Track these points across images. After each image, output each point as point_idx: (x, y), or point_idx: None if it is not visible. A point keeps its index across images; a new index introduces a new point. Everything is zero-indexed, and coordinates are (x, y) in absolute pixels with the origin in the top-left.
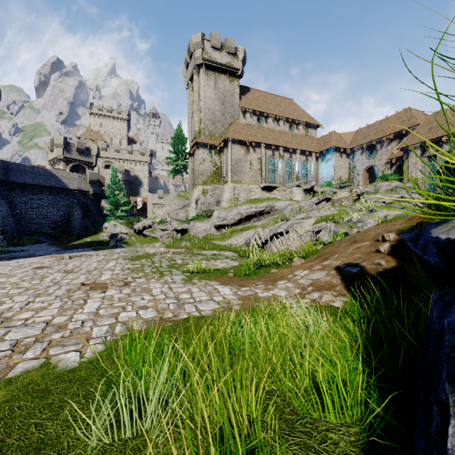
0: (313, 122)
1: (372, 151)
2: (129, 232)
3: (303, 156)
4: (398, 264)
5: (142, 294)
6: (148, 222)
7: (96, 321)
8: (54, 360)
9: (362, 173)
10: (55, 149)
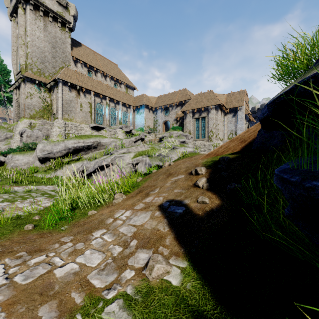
0: (131, 85)
1: (167, 111)
2: None
3: (125, 108)
4: (222, 201)
5: None
6: None
7: None
8: None
9: (162, 125)
10: None
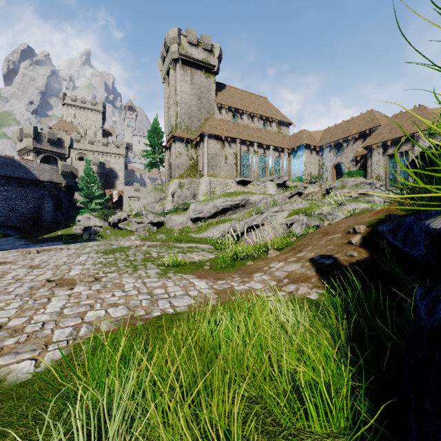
0: (286, 120)
1: (340, 149)
2: (104, 225)
3: (276, 152)
4: (370, 255)
5: (113, 290)
6: (124, 214)
7: (58, 322)
8: (2, 372)
9: (331, 170)
10: (24, 139)
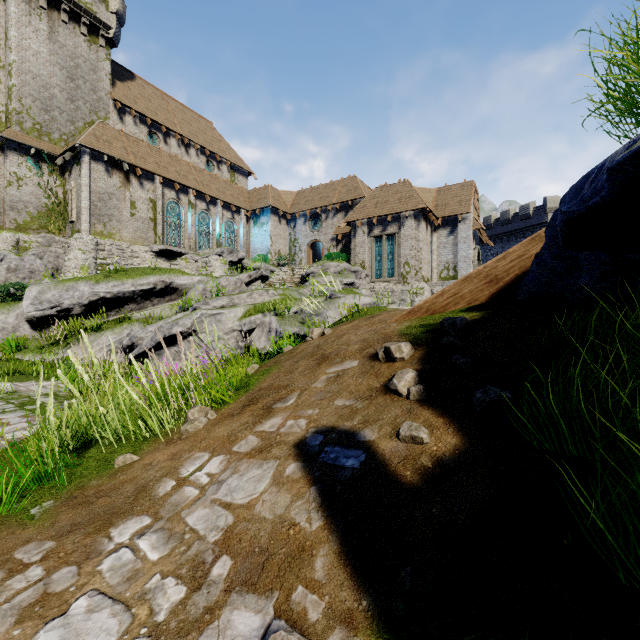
0: (243, 166)
1: (317, 221)
2: None
3: (228, 212)
4: (465, 439)
5: None
6: None
7: None
8: None
9: (306, 249)
10: None
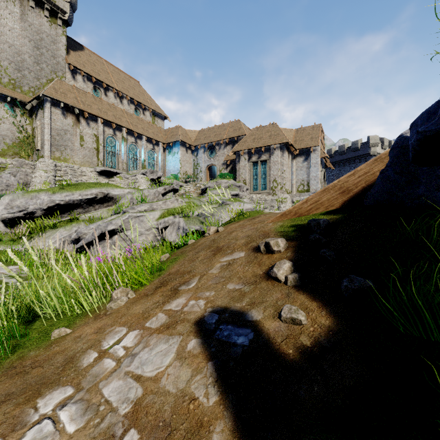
0: (161, 112)
1: (213, 151)
2: None
3: (150, 145)
4: (337, 321)
5: None
6: None
7: None
8: None
9: (205, 171)
10: None
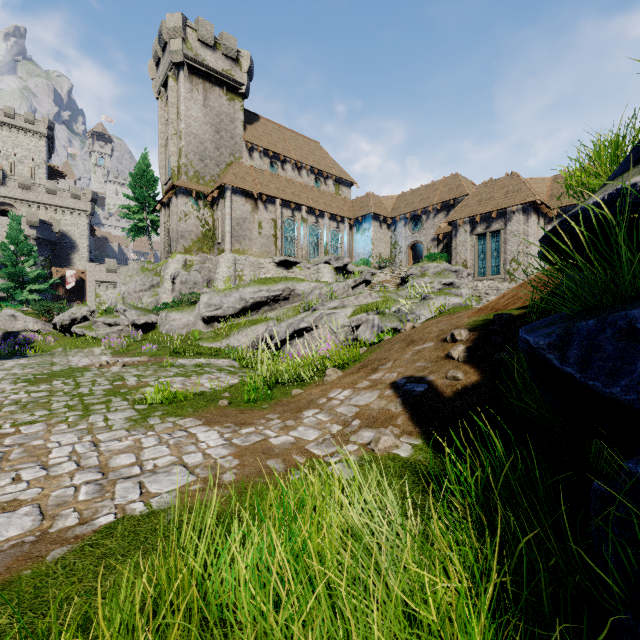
0: (347, 178)
1: (417, 223)
2: (44, 328)
3: (334, 223)
4: (482, 377)
5: (20, 466)
6: (82, 311)
7: None
8: None
9: (406, 251)
10: None
